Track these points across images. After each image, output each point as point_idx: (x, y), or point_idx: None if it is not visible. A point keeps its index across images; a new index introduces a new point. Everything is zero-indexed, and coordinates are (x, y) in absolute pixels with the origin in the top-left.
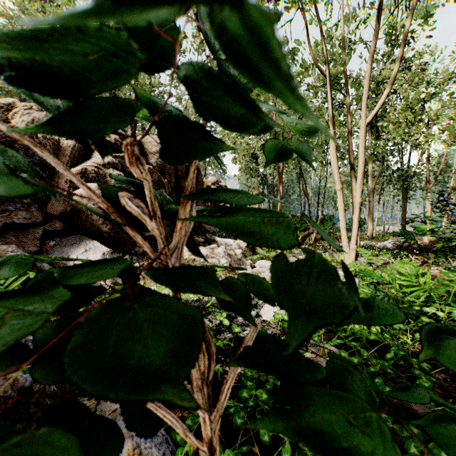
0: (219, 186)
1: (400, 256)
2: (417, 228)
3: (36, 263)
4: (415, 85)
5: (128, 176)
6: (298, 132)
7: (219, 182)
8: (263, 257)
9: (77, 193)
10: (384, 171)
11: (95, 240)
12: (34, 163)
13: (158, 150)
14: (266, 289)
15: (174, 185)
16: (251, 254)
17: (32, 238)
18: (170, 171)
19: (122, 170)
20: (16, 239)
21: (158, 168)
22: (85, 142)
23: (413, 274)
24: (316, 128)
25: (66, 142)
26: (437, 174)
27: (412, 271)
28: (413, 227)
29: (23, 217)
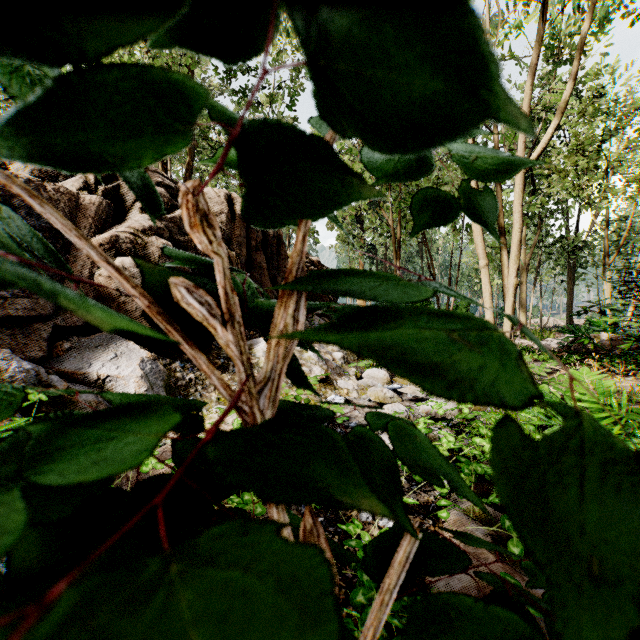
0: (310, 261)
1: (569, 361)
2: (594, 321)
3: (41, 375)
4: (589, 117)
5: (179, 247)
6: (468, 165)
7: (310, 255)
8: (373, 363)
9: (104, 272)
10: (542, 240)
11: (131, 340)
12: (41, 228)
13: (222, 210)
14: (417, 452)
15: (245, 260)
16: (356, 358)
17: (36, 338)
18: (240, 240)
19: (171, 238)
20: (13, 339)
21: (222, 235)
22: (117, 197)
23: (601, 392)
24: (509, 155)
25: (89, 198)
26: (620, 244)
27: (600, 387)
28: (588, 320)
29: (23, 307)
